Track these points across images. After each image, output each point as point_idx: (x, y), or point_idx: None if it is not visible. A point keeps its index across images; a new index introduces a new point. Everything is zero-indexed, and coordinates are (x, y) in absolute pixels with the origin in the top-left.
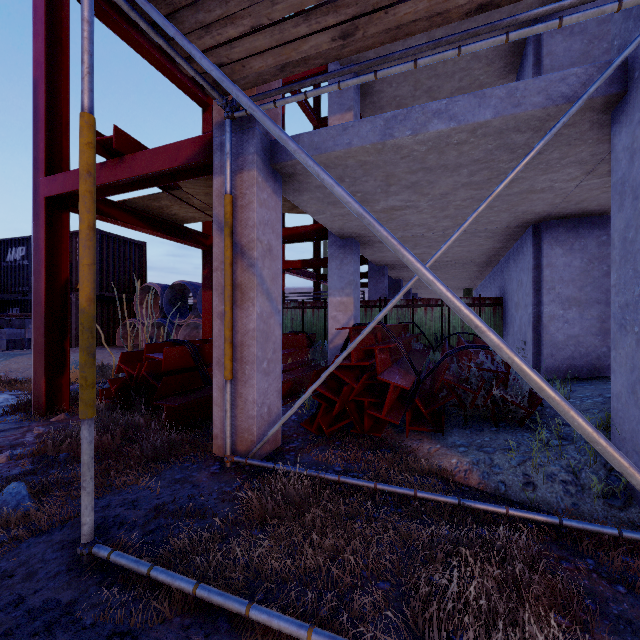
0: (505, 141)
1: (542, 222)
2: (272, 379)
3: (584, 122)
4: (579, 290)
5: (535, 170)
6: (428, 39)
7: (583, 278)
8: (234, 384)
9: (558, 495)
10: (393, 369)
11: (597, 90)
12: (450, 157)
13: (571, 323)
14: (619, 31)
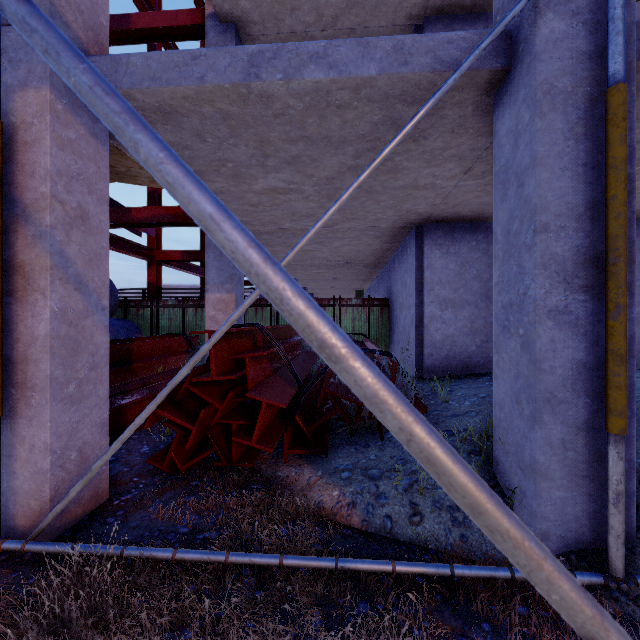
0: (391, 113)
1: (423, 224)
2: (88, 408)
3: (468, 103)
4: (454, 292)
5: (420, 160)
6: (317, 16)
7: (457, 280)
8: (11, 422)
9: (446, 526)
10: (272, 380)
11: (484, 61)
12: (333, 126)
13: (448, 323)
14: (502, 4)
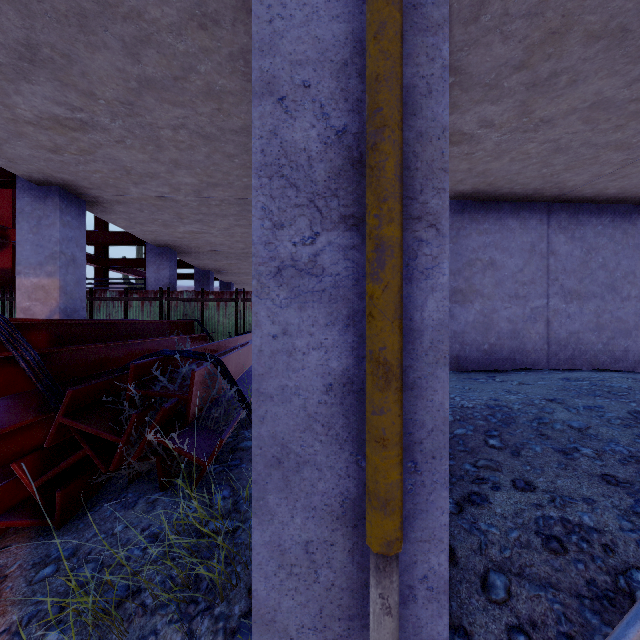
0: None
1: None
2: None
3: None
4: None
5: (238, 76)
6: None
7: None
8: None
9: None
10: (3, 402)
11: None
12: None
13: None
14: None
